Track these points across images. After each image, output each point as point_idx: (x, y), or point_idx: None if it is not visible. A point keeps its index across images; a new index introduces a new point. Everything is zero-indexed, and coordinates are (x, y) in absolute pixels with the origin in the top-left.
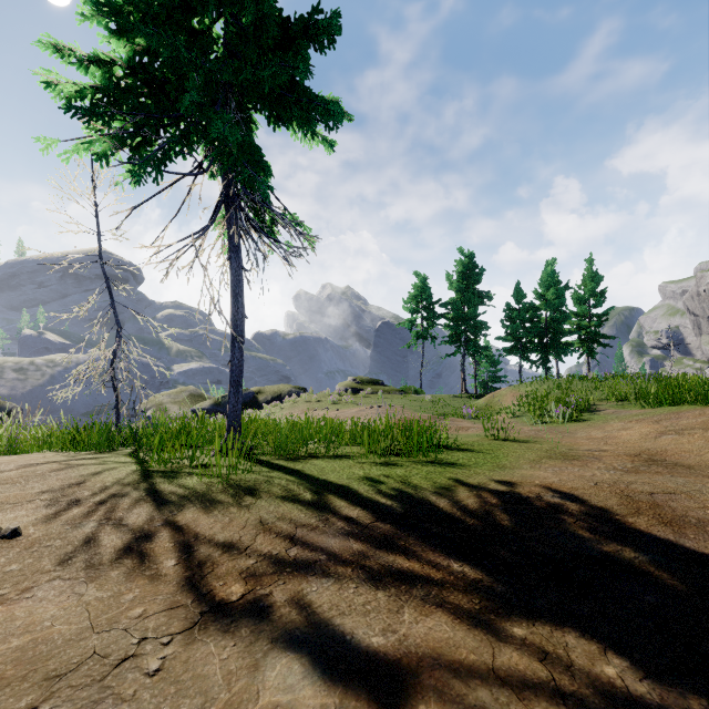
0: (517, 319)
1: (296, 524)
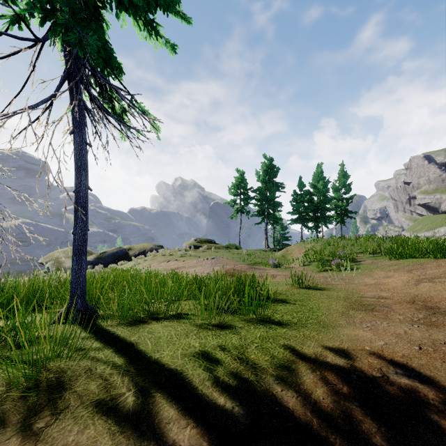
0: (300, 200)
1: None
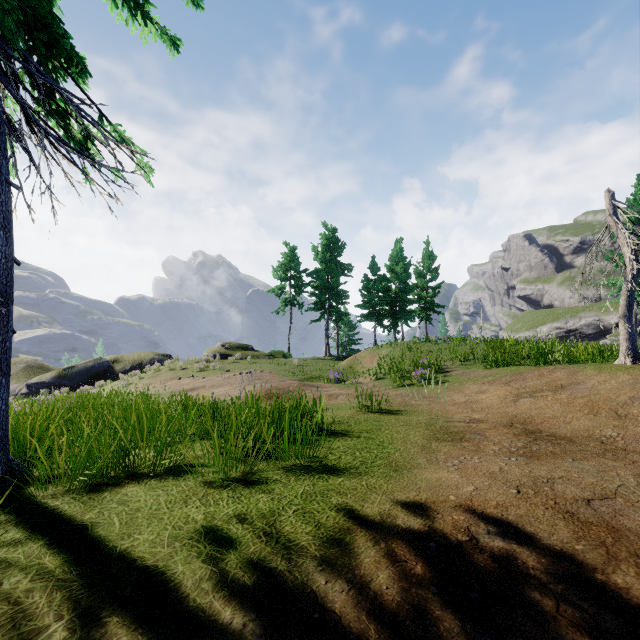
0: (373, 289)
1: None
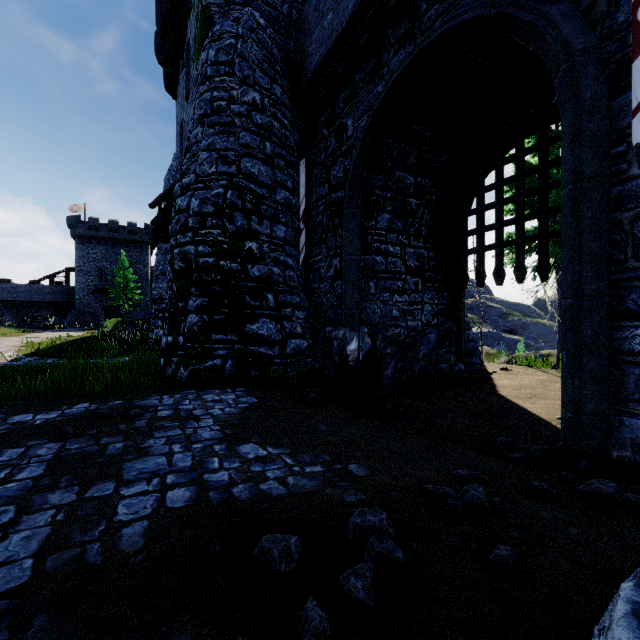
0: None
1: None
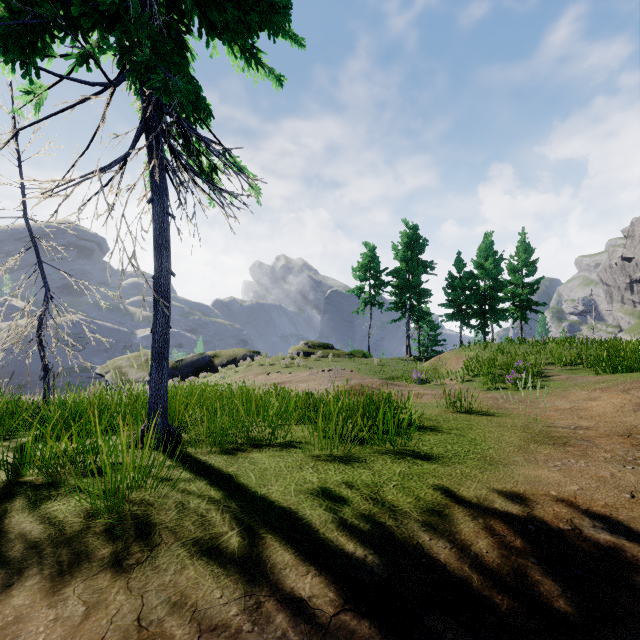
0: (459, 287)
1: (200, 625)
